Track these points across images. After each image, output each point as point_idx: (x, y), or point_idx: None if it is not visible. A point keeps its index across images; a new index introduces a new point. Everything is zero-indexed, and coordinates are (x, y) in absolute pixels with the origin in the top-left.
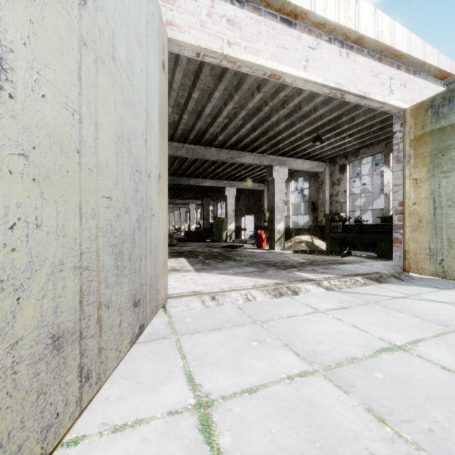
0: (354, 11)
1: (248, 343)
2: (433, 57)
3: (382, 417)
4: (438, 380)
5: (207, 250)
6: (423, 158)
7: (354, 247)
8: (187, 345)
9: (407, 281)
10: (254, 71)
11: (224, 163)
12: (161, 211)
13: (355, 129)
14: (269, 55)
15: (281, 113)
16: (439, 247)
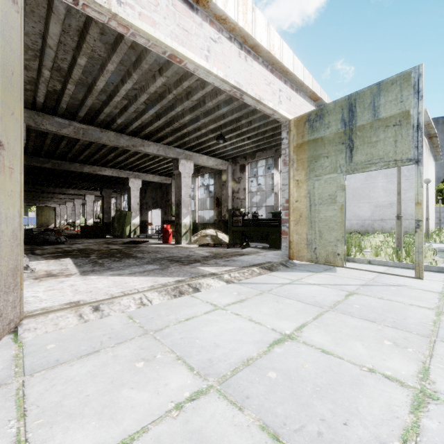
0: (251, 18)
1: (132, 365)
2: (309, 81)
3: (276, 433)
4: (321, 367)
5: (104, 247)
6: (303, 163)
7: (252, 239)
8: (36, 390)
9: (291, 267)
10: (152, 46)
11: (126, 151)
12: (6, 197)
13: (252, 132)
14: (168, 31)
15: (185, 104)
16: (314, 238)
